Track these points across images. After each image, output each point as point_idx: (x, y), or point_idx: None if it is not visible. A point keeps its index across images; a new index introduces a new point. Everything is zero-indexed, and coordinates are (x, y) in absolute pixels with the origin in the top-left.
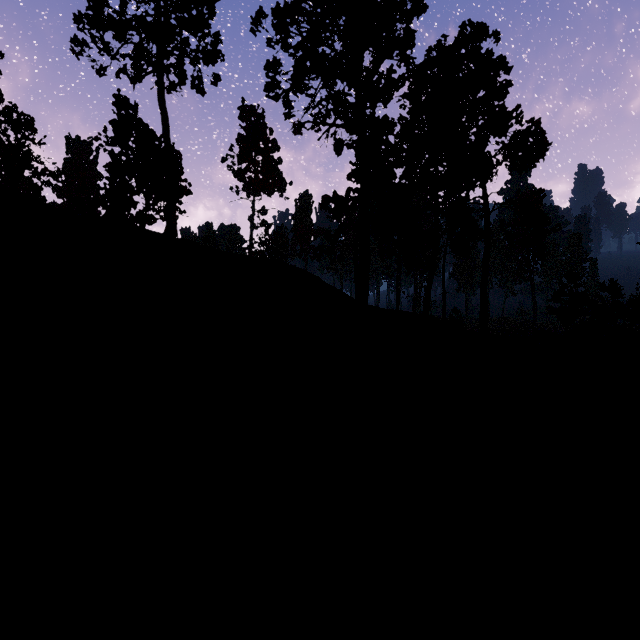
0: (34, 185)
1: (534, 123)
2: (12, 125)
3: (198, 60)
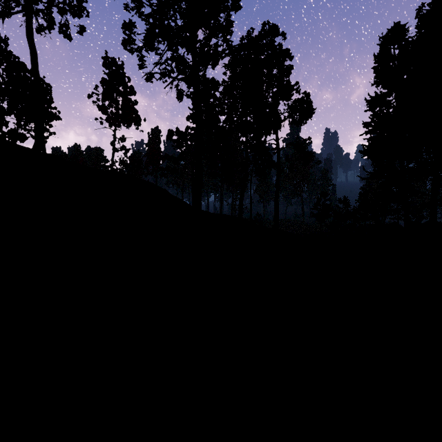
0: None
1: (306, 95)
2: None
3: (65, 11)
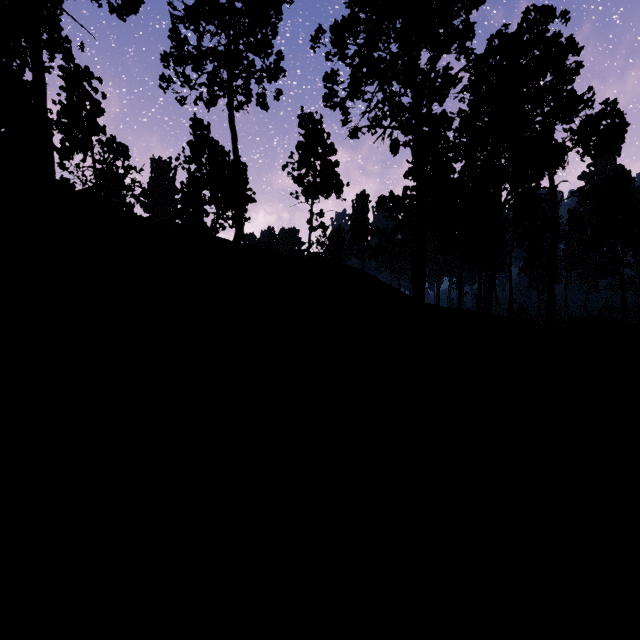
0: (129, 203)
1: (609, 104)
2: (113, 154)
3: (262, 79)
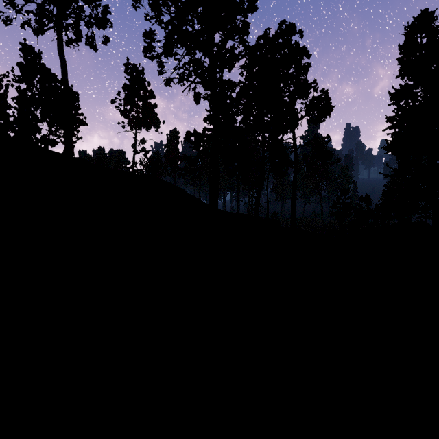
0: None
1: (324, 92)
2: None
3: (91, 24)
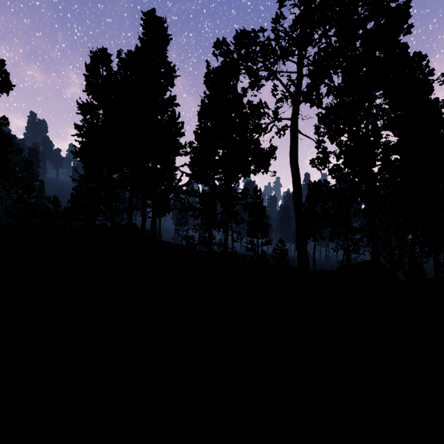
0: None
1: None
2: None
3: None
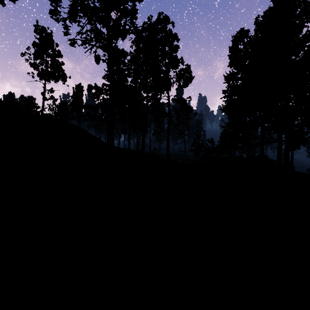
0: None
1: (188, 66)
2: None
3: None
